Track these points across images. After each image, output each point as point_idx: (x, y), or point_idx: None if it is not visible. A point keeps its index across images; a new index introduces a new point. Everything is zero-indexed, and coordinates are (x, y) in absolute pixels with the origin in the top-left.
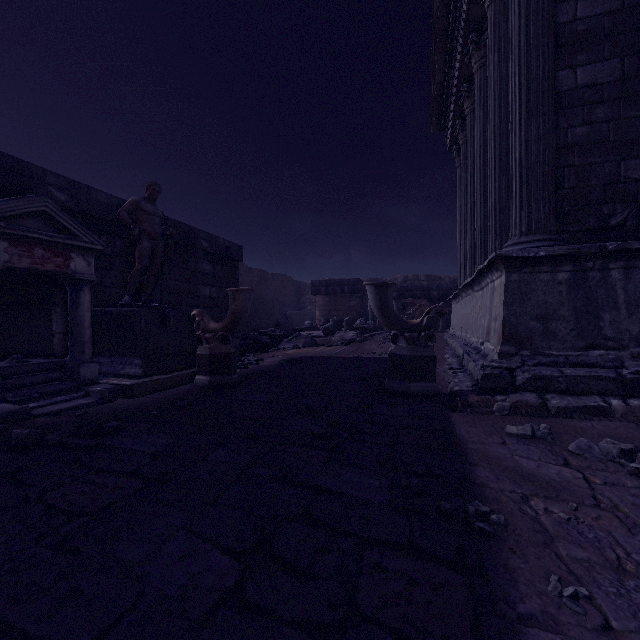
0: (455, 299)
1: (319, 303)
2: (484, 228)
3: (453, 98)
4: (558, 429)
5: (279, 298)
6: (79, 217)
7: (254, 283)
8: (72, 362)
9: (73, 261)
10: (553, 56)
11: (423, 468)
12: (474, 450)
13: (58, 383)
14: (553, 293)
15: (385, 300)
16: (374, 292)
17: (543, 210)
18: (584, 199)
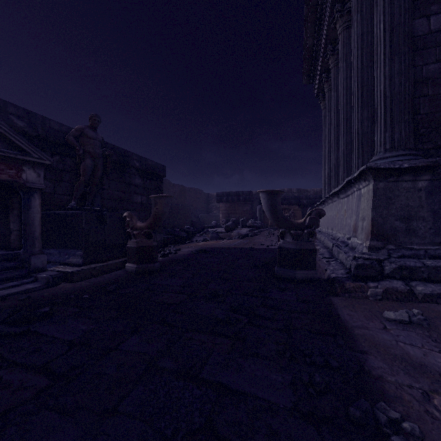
0: (321, 205)
1: (222, 208)
2: (346, 151)
3: (321, 57)
4: (428, 314)
5: (194, 205)
6: (36, 140)
7: (176, 194)
8: (24, 254)
9: (25, 173)
10: (412, 6)
11: (321, 359)
12: (361, 336)
13: (11, 271)
14: (414, 198)
15: (275, 204)
16: (266, 198)
17: (404, 131)
18: (436, 122)
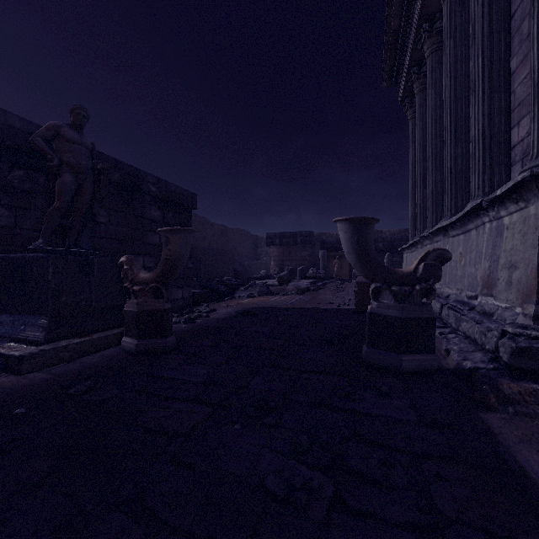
0: (410, 248)
1: (274, 254)
2: (455, 168)
3: (410, 43)
4: None
5: (238, 250)
6: None
7: (216, 236)
8: None
9: None
10: None
11: None
12: None
13: None
14: None
15: (365, 241)
16: (349, 230)
17: None
18: None
